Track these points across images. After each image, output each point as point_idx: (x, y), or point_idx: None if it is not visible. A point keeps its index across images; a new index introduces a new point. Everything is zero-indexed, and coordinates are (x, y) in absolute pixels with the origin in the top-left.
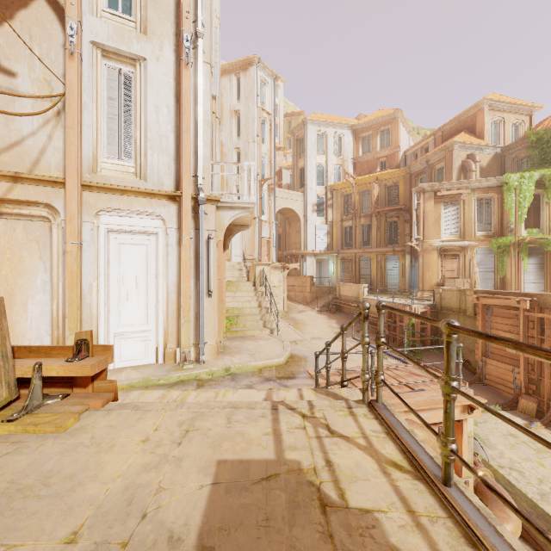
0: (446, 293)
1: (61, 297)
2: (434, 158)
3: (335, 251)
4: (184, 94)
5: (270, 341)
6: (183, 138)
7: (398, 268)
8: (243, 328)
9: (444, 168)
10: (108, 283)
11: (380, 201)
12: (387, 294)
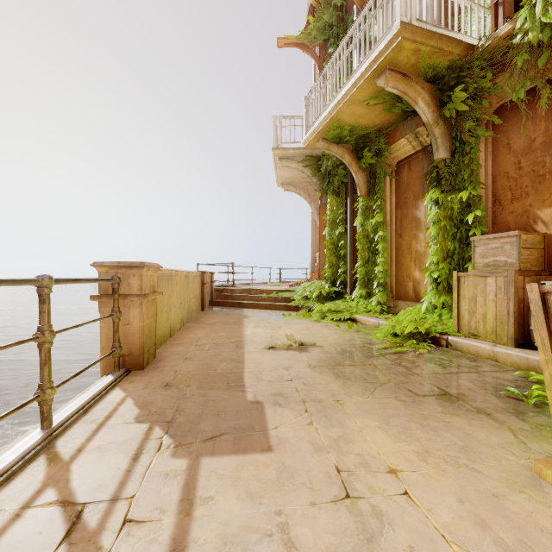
0: None
1: None
2: None
3: None
4: None
5: None
6: None
7: None
8: None
9: None
10: None
11: None
12: None
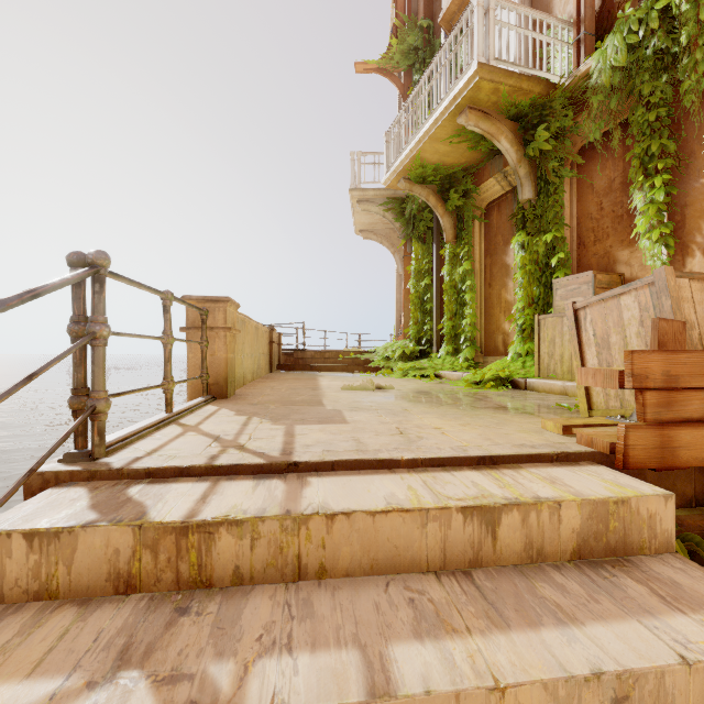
0: None
1: None
2: None
3: None
4: None
5: None
6: None
7: None
8: None
9: None
10: None
11: None
12: None
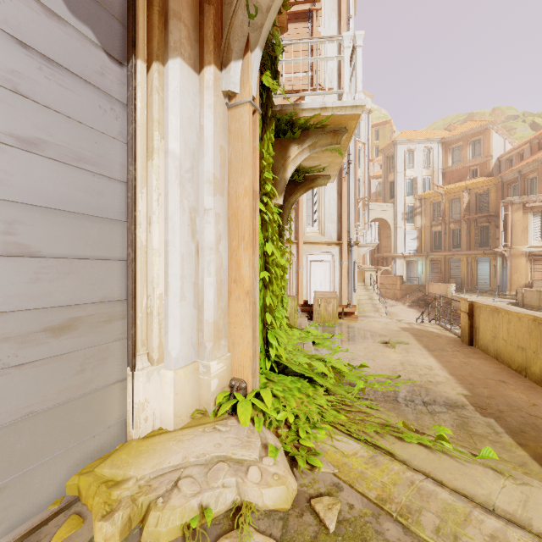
0: (527, 293)
1: (294, 291)
2: (526, 169)
3: (424, 254)
4: (344, 194)
5: (383, 318)
6: (343, 215)
7: (489, 269)
8: (362, 311)
9: (537, 178)
10: (310, 285)
11: (471, 208)
12: (476, 293)
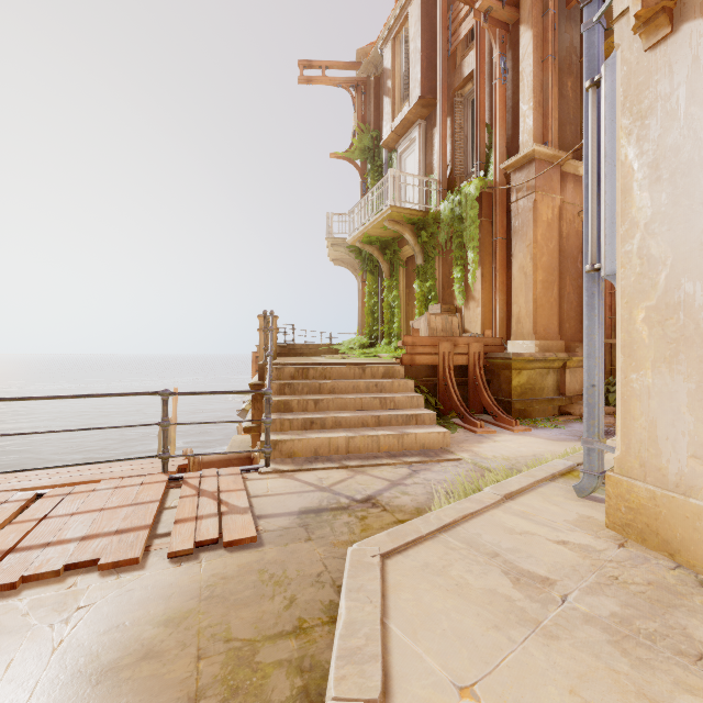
0: None
1: None
2: None
3: None
4: None
5: None
6: None
7: None
8: None
9: None
10: None
11: None
12: None
